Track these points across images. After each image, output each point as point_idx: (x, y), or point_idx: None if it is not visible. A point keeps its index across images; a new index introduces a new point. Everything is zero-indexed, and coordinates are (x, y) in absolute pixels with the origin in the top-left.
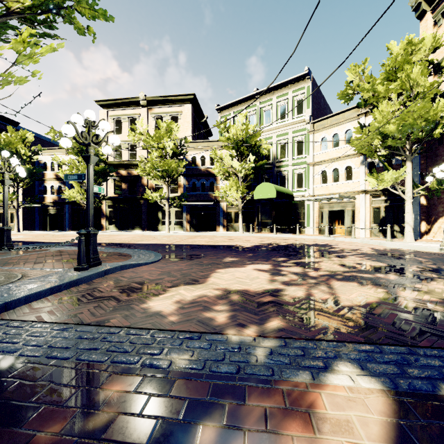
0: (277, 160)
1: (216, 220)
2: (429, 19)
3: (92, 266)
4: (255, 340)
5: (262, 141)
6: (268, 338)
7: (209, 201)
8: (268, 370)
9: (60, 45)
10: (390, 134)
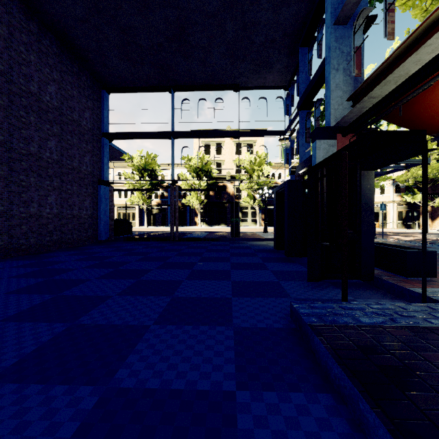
0: None
1: None
2: None
3: None
4: None
5: None
6: None
7: None
8: None
9: None
10: (419, 175)
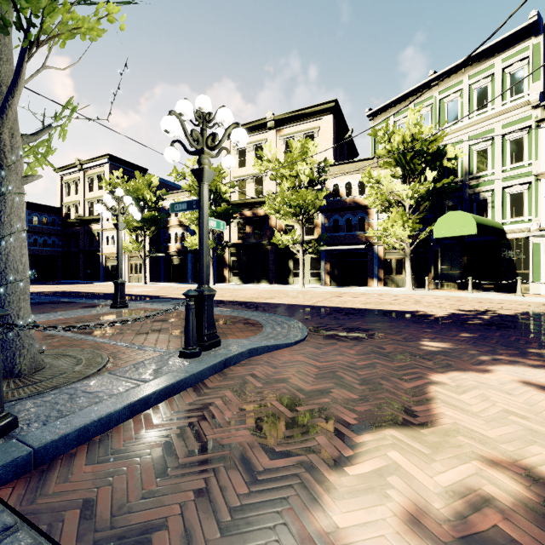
0: (471, 176)
1: (367, 270)
2: None
3: (206, 348)
4: None
5: (447, 148)
6: None
7: (357, 244)
8: None
9: None
10: None
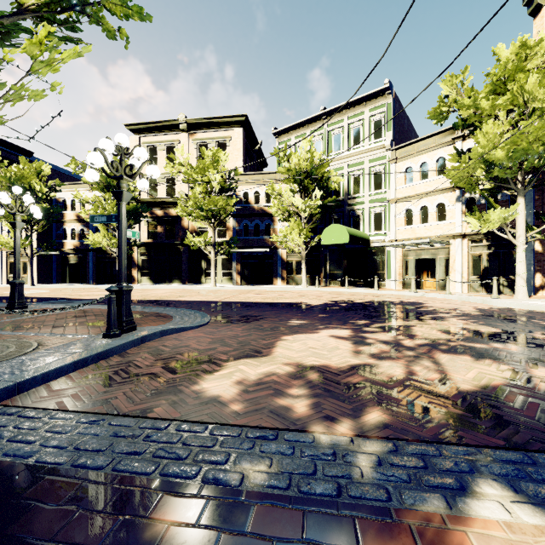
0: (350, 196)
1: (273, 270)
2: None
3: (125, 331)
4: (353, 442)
5: (331, 173)
6: (370, 438)
7: (264, 247)
8: (382, 492)
9: (87, 48)
10: (498, 163)
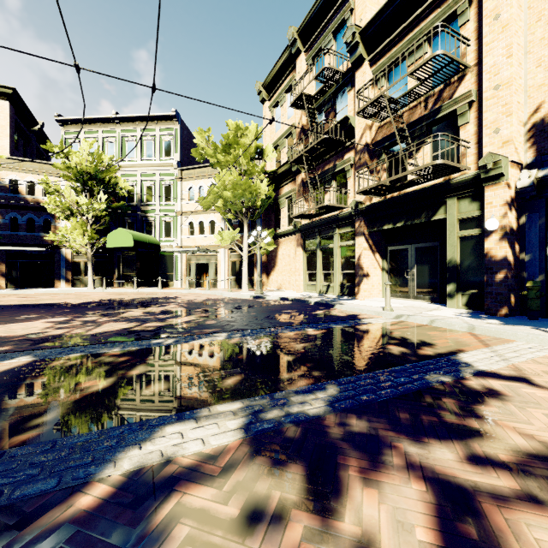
0: (143, 203)
1: (54, 272)
2: (267, 108)
3: None
4: None
5: (119, 179)
6: None
7: (42, 246)
8: None
9: None
10: (229, 200)
